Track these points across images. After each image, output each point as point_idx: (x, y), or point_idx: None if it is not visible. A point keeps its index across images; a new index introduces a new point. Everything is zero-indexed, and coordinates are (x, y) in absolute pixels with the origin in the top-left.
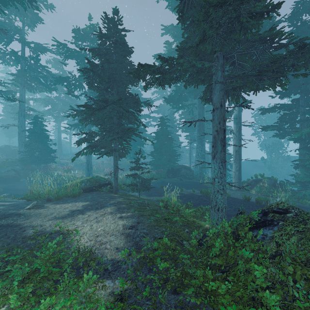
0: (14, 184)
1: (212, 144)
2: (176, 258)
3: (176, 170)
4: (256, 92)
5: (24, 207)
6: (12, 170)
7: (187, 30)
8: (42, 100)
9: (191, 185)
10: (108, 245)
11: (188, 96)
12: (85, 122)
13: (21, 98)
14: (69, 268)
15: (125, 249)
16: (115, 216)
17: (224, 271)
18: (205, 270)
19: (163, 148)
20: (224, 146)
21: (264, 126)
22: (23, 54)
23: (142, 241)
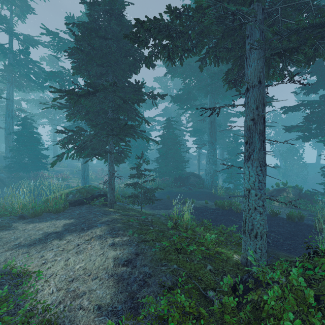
0: None
1: (245, 140)
2: None
3: (184, 178)
4: (309, 64)
5: None
6: None
7: None
8: (36, 101)
9: (202, 196)
10: (86, 301)
11: (197, 95)
12: (74, 118)
13: (8, 97)
14: None
15: (108, 322)
16: (104, 242)
17: None
18: None
19: (169, 153)
20: (263, 142)
21: (288, 126)
22: (10, 48)
23: (142, 291)
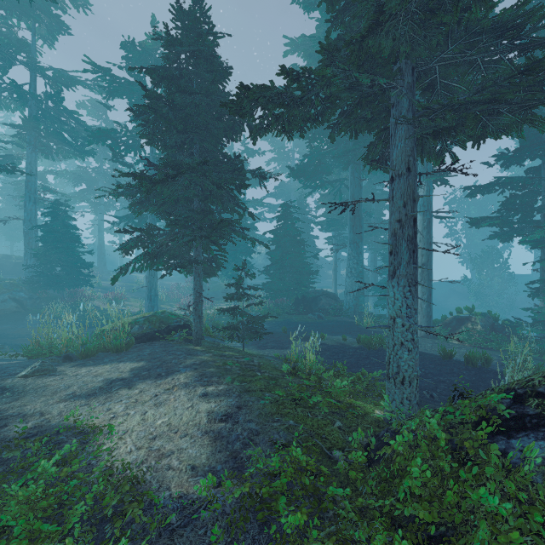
0: (14, 325)
1: (389, 248)
2: (319, 494)
3: (311, 299)
4: (479, 143)
5: (16, 373)
6: (11, 299)
7: (336, 23)
8: (70, 173)
9: (339, 328)
10: (175, 461)
11: (333, 165)
12: (140, 209)
13: (30, 169)
14: (78, 525)
15: (209, 475)
16: (193, 392)
17: (433, 535)
18: (388, 531)
19: (287, 260)
20: (413, 252)
21: (475, 218)
22: (32, 90)
23: (247, 450)
